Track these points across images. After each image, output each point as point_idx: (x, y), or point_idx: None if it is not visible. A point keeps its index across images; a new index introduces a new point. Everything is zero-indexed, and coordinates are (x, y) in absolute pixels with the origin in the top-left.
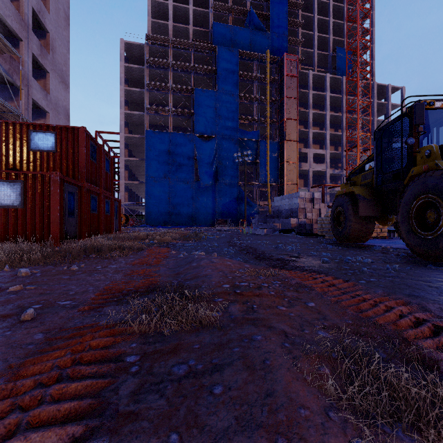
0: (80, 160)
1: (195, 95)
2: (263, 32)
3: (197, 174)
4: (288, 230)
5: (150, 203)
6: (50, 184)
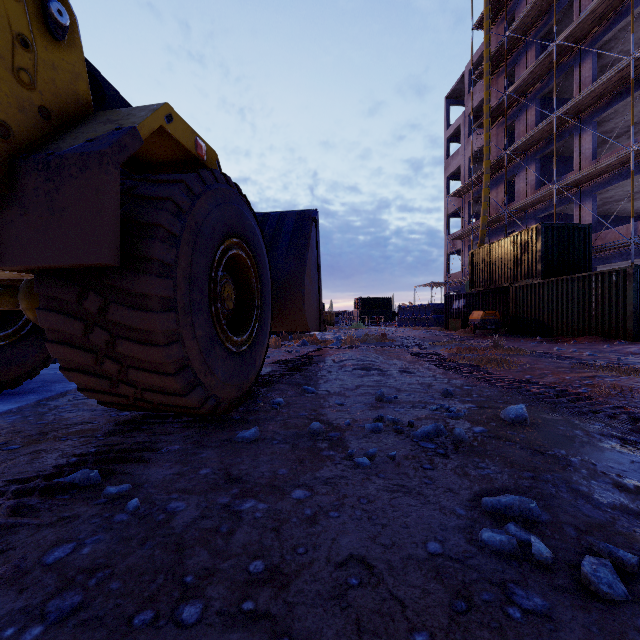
0: None
1: None
2: None
3: None
4: None
5: None
6: None
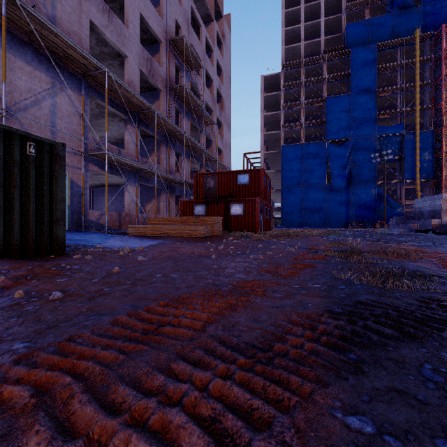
0: (261, 187)
1: (327, 104)
2: (410, 8)
3: (329, 177)
4: (426, 230)
5: (285, 208)
6: (255, 203)
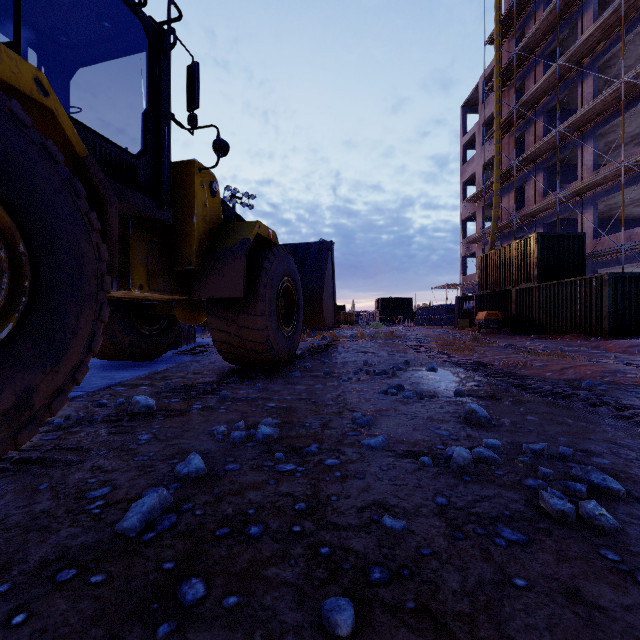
0: None
1: None
2: None
3: None
4: None
5: None
6: None
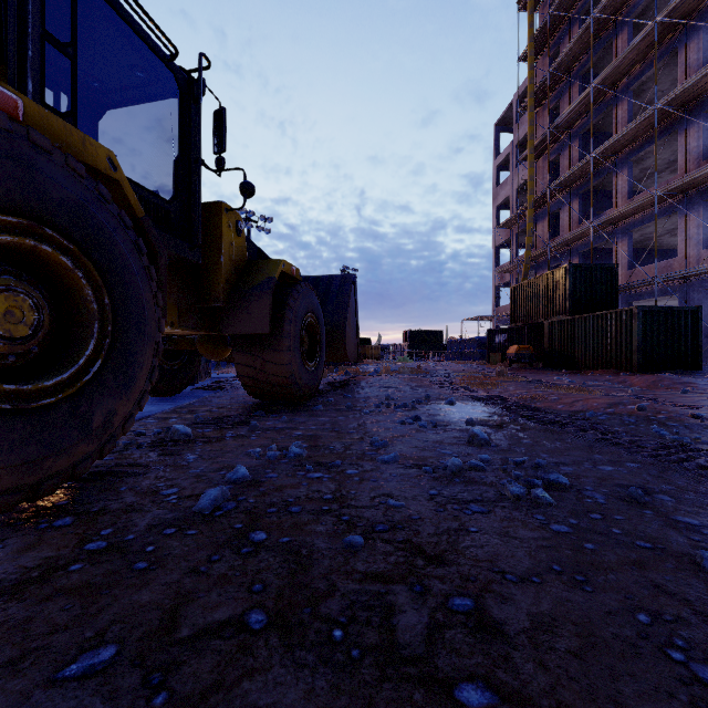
0: None
1: None
2: None
3: None
4: None
5: None
6: None
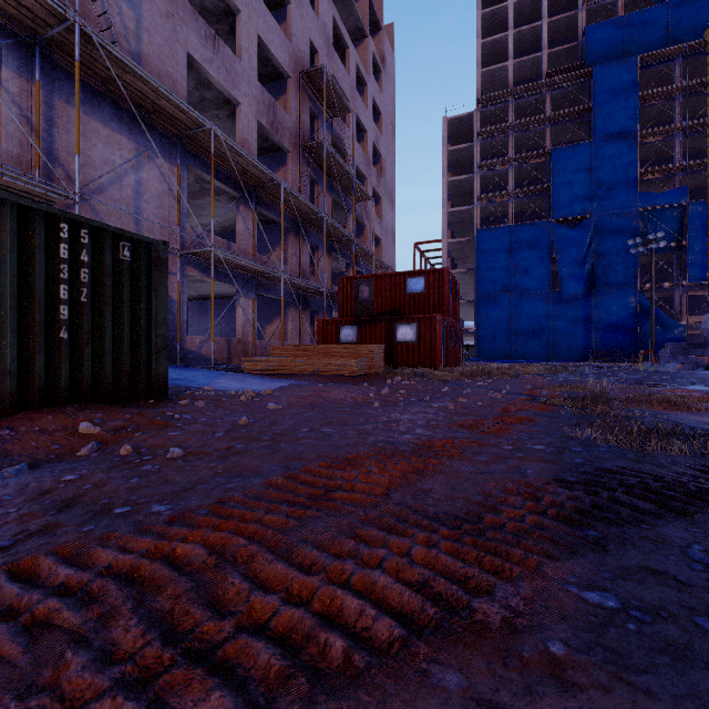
0: (445, 297)
1: (552, 159)
2: None
3: (555, 279)
4: None
5: (482, 329)
6: (436, 323)
